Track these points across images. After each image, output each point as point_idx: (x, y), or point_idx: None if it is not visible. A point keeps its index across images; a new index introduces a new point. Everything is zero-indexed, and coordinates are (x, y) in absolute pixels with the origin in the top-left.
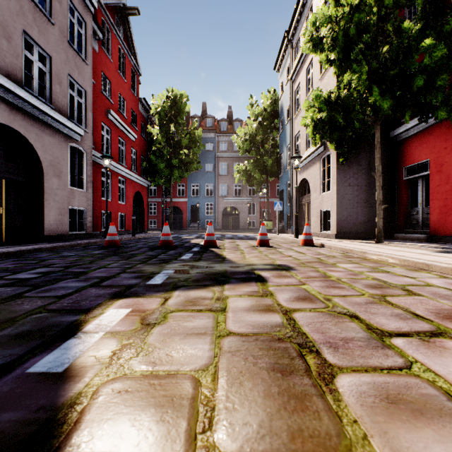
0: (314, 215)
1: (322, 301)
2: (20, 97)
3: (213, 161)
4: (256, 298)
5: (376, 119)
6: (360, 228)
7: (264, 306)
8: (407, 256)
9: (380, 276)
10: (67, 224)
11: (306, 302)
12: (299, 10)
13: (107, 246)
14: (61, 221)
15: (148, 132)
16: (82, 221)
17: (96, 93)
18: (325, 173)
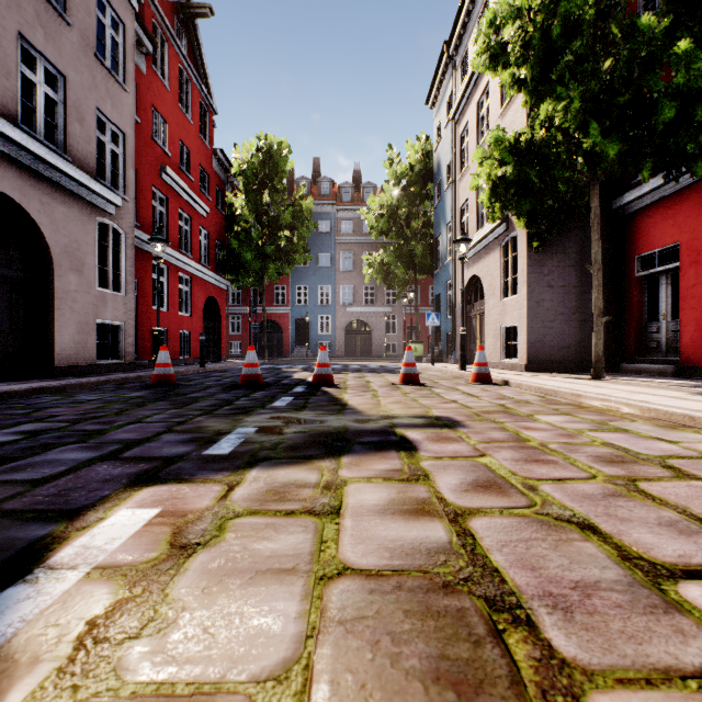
0: (491, 333)
1: (521, 492)
2: (13, 140)
3: (331, 249)
4: (398, 484)
5: (592, 177)
6: (565, 355)
7: (413, 503)
8: (653, 401)
9: (614, 439)
10: (93, 349)
11: (491, 494)
12: (466, 7)
13: (155, 383)
14: (82, 343)
15: (228, 203)
16: (118, 343)
17: (143, 139)
18: (509, 266)
